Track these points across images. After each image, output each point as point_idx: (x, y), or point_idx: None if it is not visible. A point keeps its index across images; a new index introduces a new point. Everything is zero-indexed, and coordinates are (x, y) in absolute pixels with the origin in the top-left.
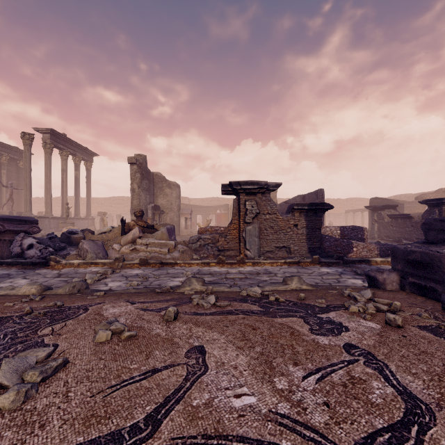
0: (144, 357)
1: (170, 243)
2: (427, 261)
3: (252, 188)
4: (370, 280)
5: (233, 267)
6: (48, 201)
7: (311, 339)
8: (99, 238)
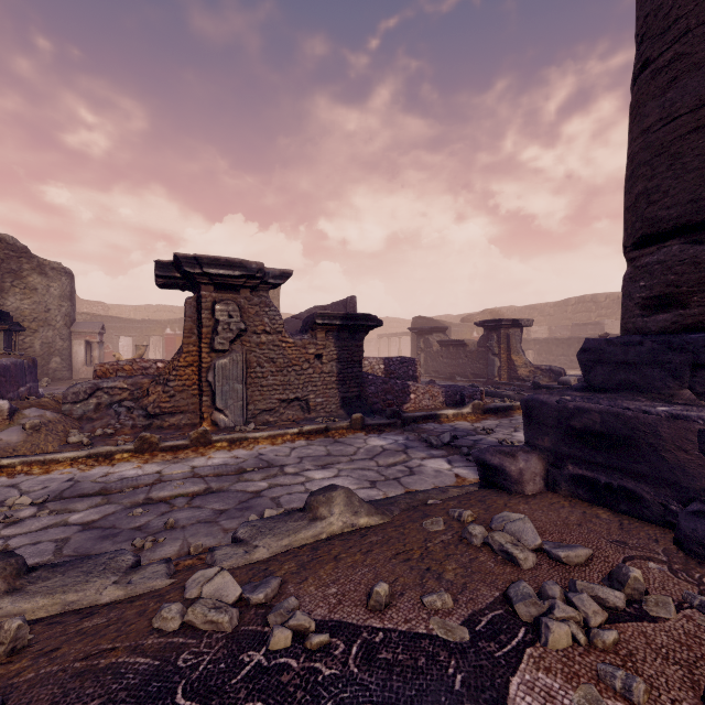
0: None
1: None
2: (620, 433)
3: (230, 276)
4: (486, 473)
5: (181, 457)
6: None
7: None
8: None
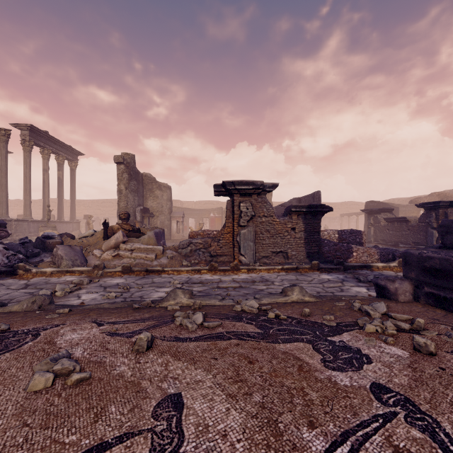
0: (91, 419)
1: (157, 248)
2: (448, 269)
3: (247, 189)
4: (379, 289)
5: (227, 274)
6: (27, 203)
7: (326, 378)
8: (79, 243)
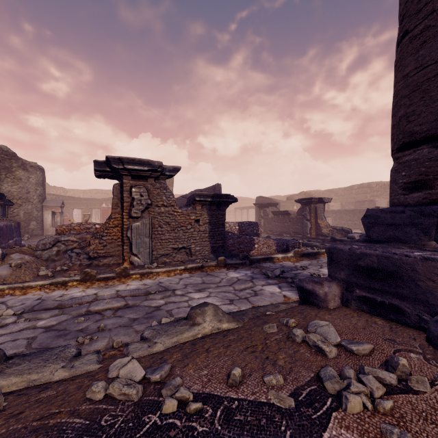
0: None
1: None
2: (390, 269)
3: (141, 170)
4: (304, 294)
5: (110, 284)
6: None
7: None
8: None
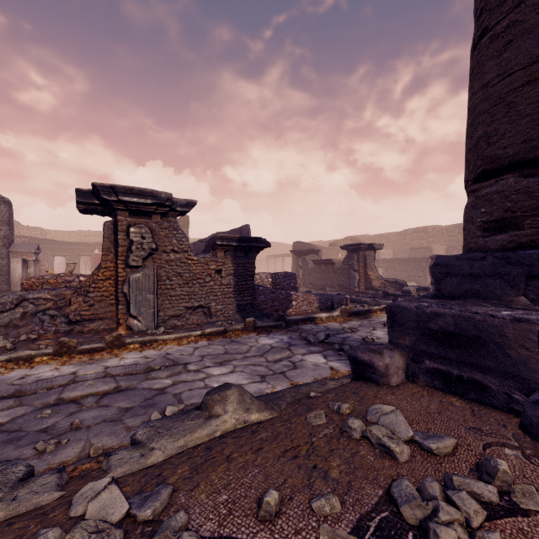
0: None
1: None
2: (470, 333)
3: (143, 203)
4: (358, 367)
5: (96, 358)
6: None
7: None
8: None
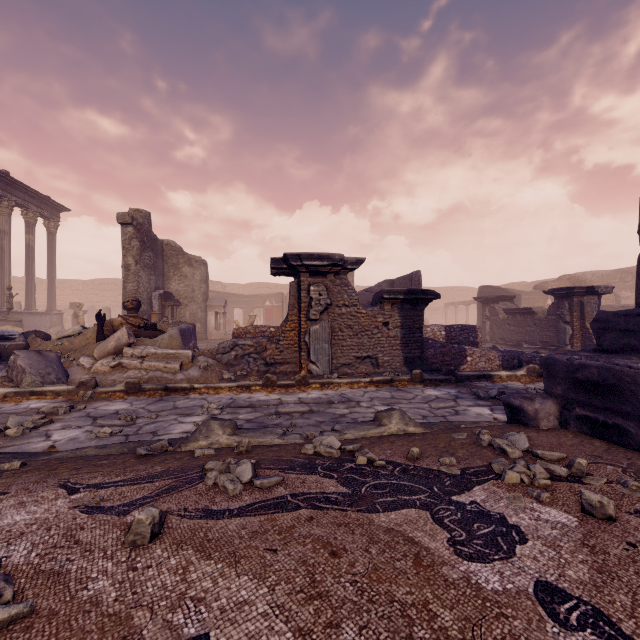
0: None
1: (183, 353)
2: (611, 382)
3: (320, 265)
4: (511, 412)
5: (290, 392)
6: None
7: (461, 577)
8: (56, 347)
